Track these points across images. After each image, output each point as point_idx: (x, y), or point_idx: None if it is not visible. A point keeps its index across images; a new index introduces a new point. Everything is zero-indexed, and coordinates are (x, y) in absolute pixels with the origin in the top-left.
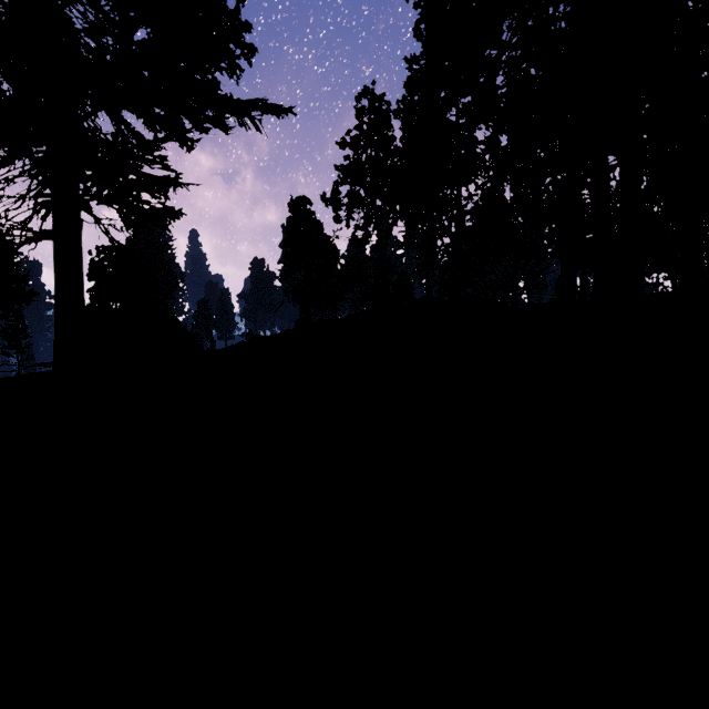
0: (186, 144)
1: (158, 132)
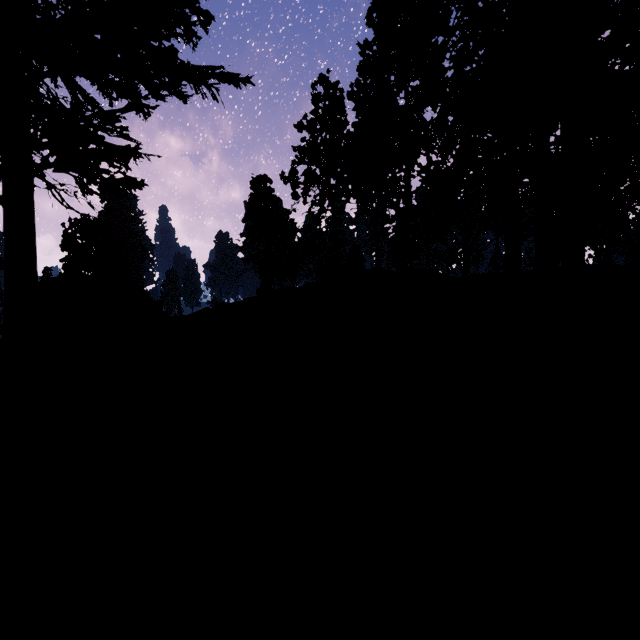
0: (143, 112)
1: (114, 98)
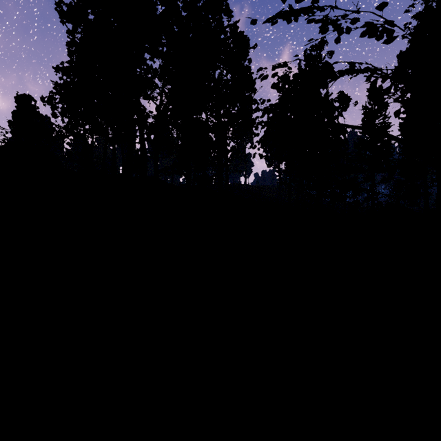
0: None
1: None
